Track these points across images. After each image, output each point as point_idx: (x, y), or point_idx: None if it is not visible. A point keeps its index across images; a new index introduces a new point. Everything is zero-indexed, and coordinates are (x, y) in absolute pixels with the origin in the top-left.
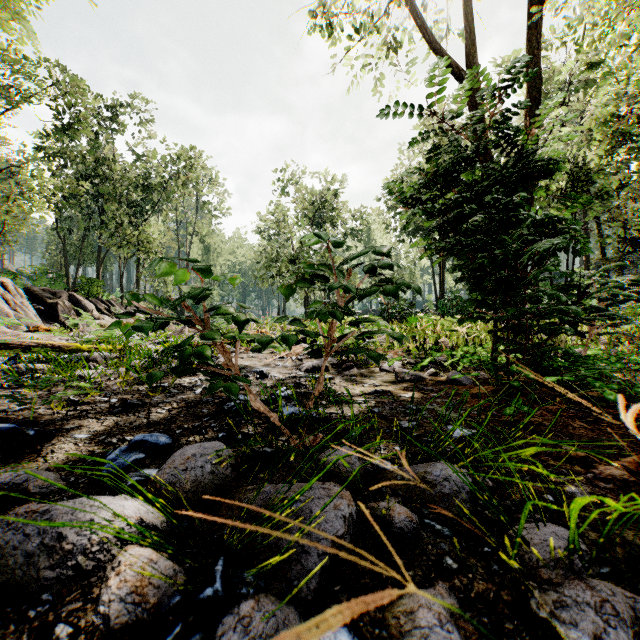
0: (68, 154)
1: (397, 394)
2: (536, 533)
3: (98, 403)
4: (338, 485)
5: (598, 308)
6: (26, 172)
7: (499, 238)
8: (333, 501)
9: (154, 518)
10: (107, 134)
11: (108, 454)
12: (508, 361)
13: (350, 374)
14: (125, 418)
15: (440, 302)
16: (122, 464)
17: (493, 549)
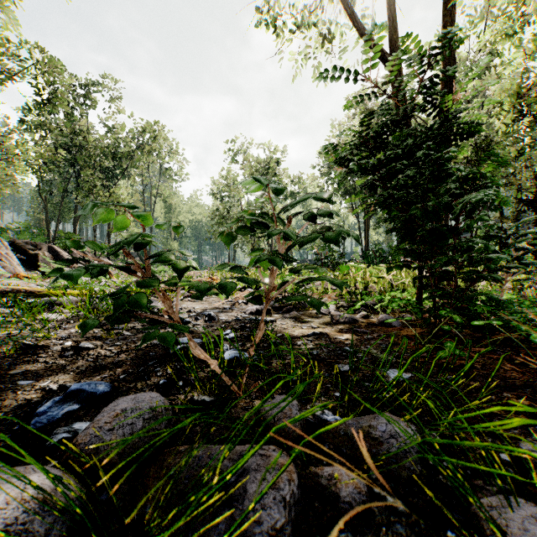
0: (49, 126)
1: (333, 336)
2: (511, 517)
3: (51, 346)
4: (278, 449)
5: (516, 257)
6: (9, 140)
7: (423, 195)
8: (271, 475)
9: (63, 497)
10: (82, 110)
11: (40, 406)
12: (435, 305)
13: (290, 316)
14: (74, 362)
15: (365, 253)
16: (52, 417)
17: (458, 533)
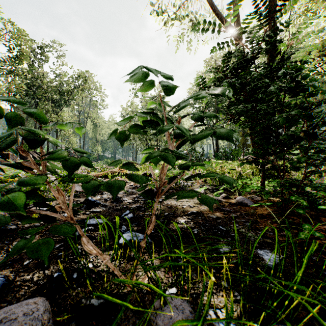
0: (17, 73)
1: (207, 214)
2: None
3: None
4: None
5: None
6: None
7: None
8: None
9: None
10: (39, 62)
11: None
12: (281, 191)
13: (173, 197)
14: None
15: (216, 154)
16: None
17: None
